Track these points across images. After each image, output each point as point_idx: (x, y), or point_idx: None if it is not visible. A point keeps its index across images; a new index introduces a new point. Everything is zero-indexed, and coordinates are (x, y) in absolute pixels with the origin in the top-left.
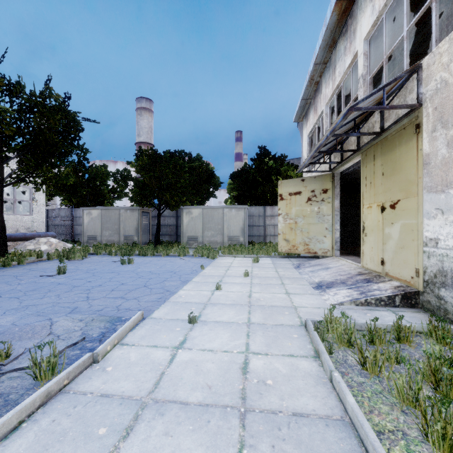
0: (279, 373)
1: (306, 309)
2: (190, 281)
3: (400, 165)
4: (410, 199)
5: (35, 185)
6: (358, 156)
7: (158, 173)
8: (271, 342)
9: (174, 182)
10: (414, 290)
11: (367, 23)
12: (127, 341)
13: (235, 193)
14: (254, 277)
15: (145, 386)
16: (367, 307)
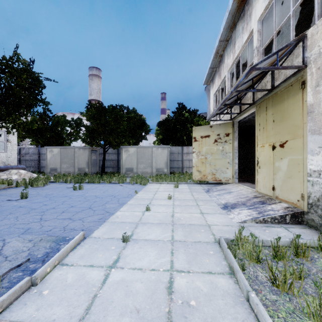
0: (200, 292)
1: (217, 227)
2: (126, 203)
3: (288, 114)
4: (297, 139)
5: (6, 129)
6: (253, 108)
7: (104, 121)
8: (192, 259)
9: (115, 128)
10: (300, 210)
11: (261, 7)
12: (67, 261)
13: (161, 137)
14: (175, 199)
15: (76, 312)
16: (265, 224)
